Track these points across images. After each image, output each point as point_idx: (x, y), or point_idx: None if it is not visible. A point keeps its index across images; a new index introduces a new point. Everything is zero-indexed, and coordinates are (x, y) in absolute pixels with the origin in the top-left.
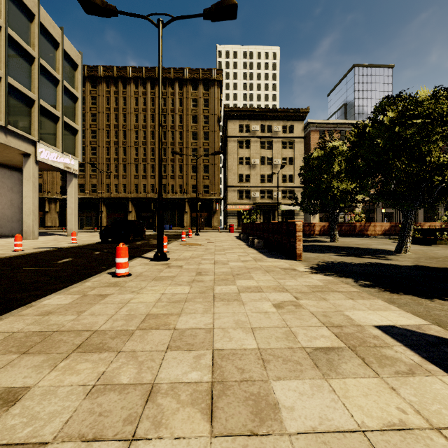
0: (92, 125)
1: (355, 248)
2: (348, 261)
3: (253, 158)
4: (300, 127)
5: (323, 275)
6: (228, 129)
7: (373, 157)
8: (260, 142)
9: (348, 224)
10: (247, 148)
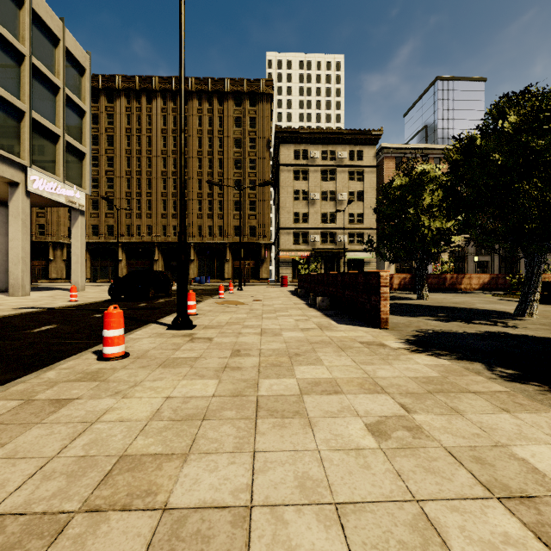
0: (109, 150)
1: (455, 309)
2: (456, 330)
3: (312, 192)
4: (371, 153)
5: (430, 356)
6: (280, 155)
7: (487, 180)
8: (321, 172)
9: (436, 275)
10: (304, 179)
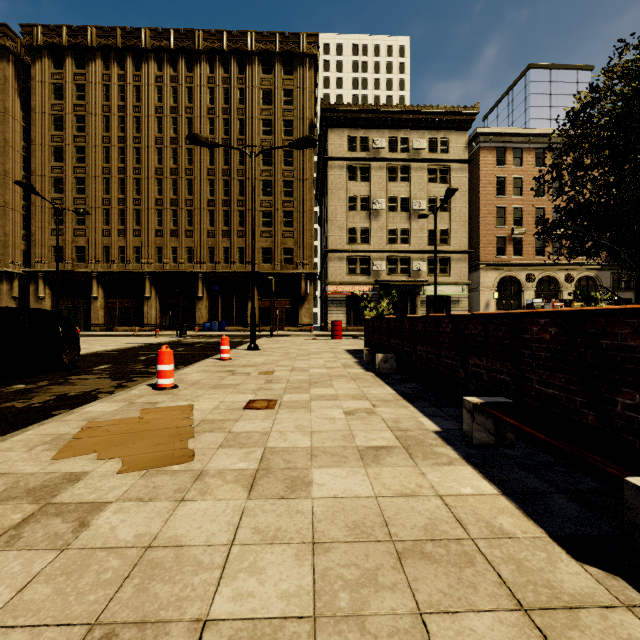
0: (78, 138)
1: None
2: None
3: (375, 199)
4: (461, 142)
5: None
6: (329, 145)
7: None
8: (388, 169)
9: None
10: (363, 180)
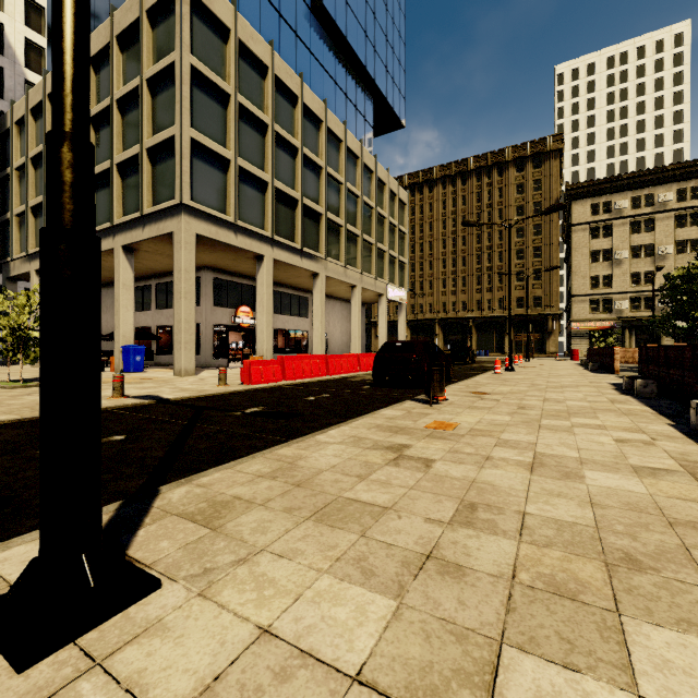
0: None
1: None
2: None
3: (617, 250)
4: None
5: (618, 378)
6: (572, 214)
7: None
8: (631, 224)
9: None
10: (606, 236)
